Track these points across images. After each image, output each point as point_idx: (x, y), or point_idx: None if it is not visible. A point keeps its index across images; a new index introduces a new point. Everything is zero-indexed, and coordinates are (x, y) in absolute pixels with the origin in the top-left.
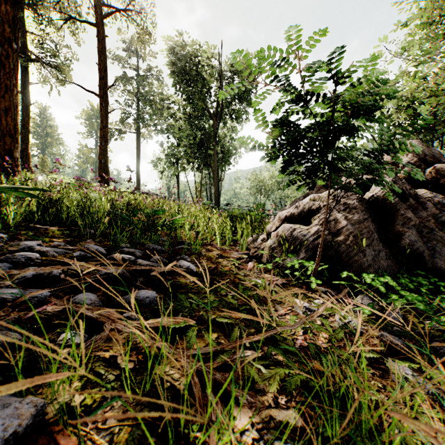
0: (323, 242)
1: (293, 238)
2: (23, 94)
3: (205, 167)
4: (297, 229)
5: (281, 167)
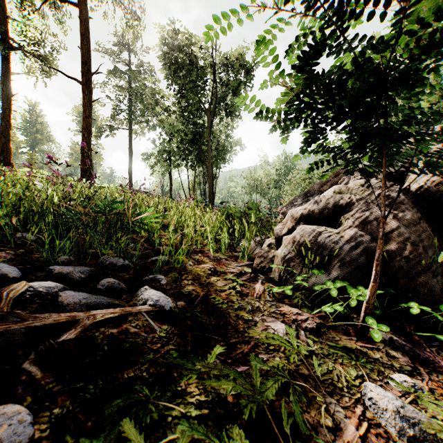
0: (365, 252)
1: (318, 246)
2: (4, 85)
3: (199, 164)
4: (324, 232)
5: (309, 138)
